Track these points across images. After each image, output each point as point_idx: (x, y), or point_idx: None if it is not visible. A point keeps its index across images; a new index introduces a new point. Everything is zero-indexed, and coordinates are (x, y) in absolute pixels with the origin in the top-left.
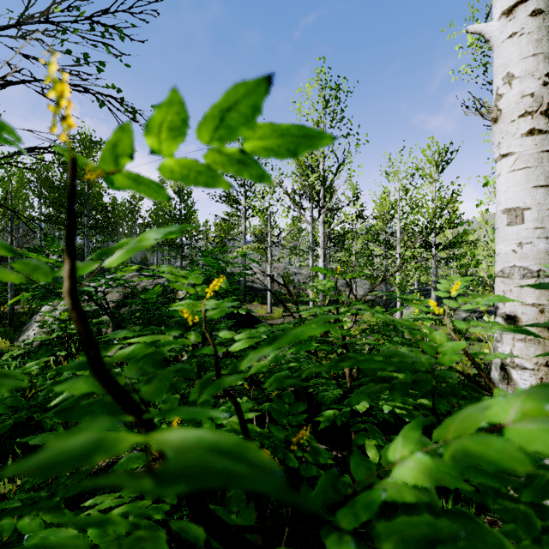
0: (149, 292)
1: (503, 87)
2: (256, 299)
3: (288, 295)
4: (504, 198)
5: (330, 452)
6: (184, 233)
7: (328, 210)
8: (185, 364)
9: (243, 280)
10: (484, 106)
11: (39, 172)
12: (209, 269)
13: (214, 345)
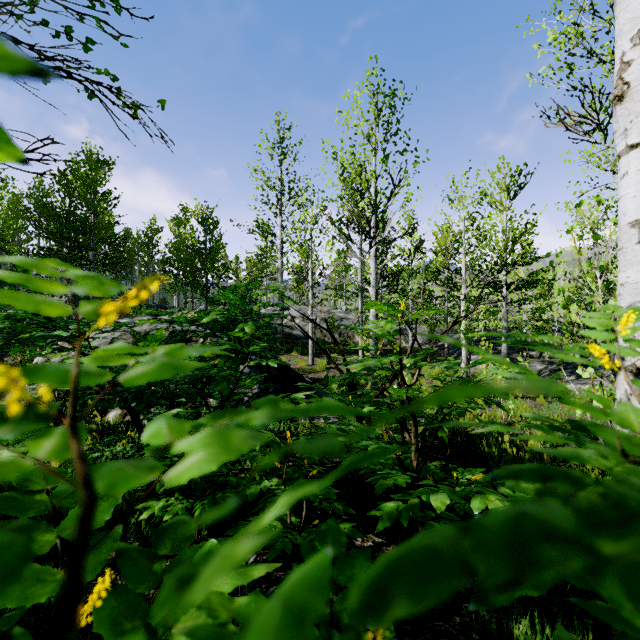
0: (148, 338)
1: (632, 51)
2: (295, 349)
3: (333, 344)
4: (634, 206)
5: (388, 548)
6: (209, 270)
7: (380, 242)
8: (31, 522)
9: (274, 324)
10: (569, 116)
11: (37, 198)
12: (232, 310)
13: (87, 480)
